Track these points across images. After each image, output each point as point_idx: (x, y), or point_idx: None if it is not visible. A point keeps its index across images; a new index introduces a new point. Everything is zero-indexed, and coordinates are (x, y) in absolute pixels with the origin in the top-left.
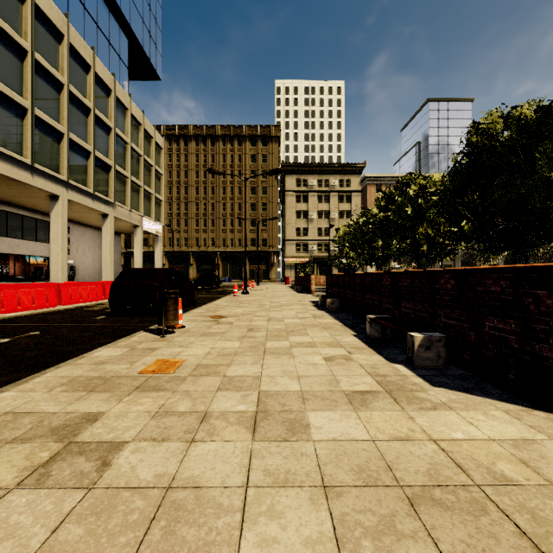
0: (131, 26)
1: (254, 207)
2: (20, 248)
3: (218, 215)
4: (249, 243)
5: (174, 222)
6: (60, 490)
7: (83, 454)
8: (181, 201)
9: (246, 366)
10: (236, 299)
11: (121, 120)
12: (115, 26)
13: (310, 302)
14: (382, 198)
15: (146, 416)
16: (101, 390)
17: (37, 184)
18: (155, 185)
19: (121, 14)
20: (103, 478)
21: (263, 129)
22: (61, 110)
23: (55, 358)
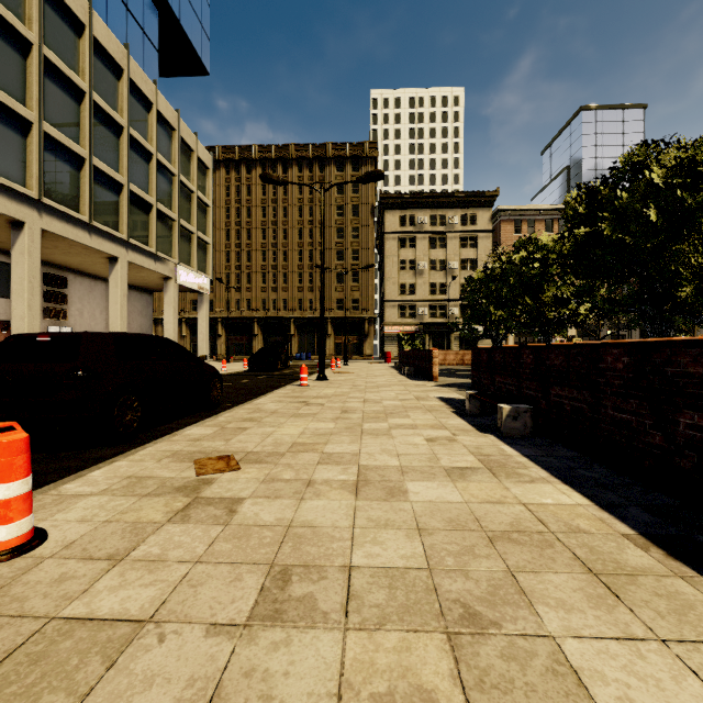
0: None
1: (341, 256)
2: None
3: (292, 268)
4: (334, 305)
5: (234, 278)
6: None
7: None
8: (242, 249)
9: None
10: (301, 393)
11: (141, 118)
12: None
13: (443, 403)
14: (576, 202)
15: None
16: None
17: None
18: (197, 219)
19: None
20: None
21: (353, 147)
22: (29, 84)
23: None
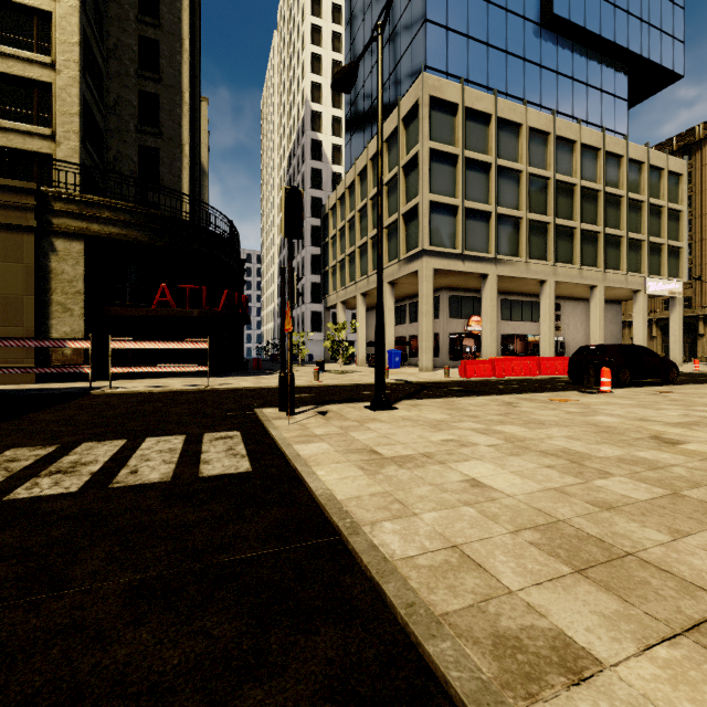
0: (630, 48)
1: None
2: (519, 329)
3: None
4: None
5: None
6: (502, 407)
7: (510, 406)
8: None
9: (609, 407)
10: None
11: (613, 174)
12: (608, 66)
13: None
14: None
15: (535, 406)
16: (527, 400)
17: (529, 276)
18: (666, 230)
19: (615, 47)
20: (512, 408)
21: None
22: (548, 202)
23: (518, 394)
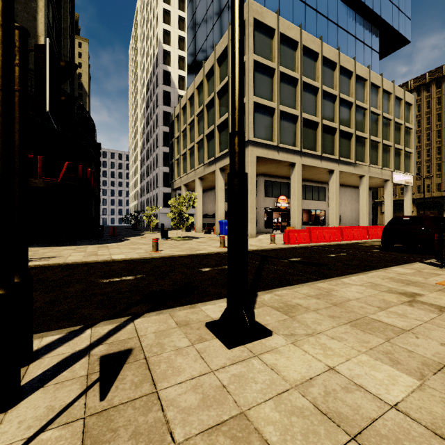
0: (381, 16)
1: None
2: (311, 205)
3: None
4: None
5: (424, 169)
6: (423, 311)
7: (425, 304)
8: (431, 147)
9: None
10: None
11: (374, 99)
12: (368, 27)
13: None
14: None
15: None
16: (413, 285)
17: (323, 166)
18: (404, 141)
19: (373, 14)
20: (444, 314)
21: None
22: (335, 113)
23: (368, 267)
